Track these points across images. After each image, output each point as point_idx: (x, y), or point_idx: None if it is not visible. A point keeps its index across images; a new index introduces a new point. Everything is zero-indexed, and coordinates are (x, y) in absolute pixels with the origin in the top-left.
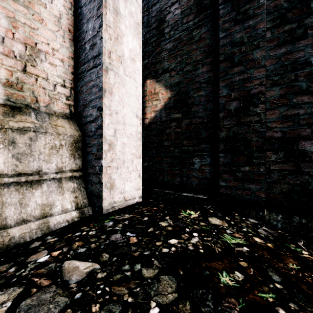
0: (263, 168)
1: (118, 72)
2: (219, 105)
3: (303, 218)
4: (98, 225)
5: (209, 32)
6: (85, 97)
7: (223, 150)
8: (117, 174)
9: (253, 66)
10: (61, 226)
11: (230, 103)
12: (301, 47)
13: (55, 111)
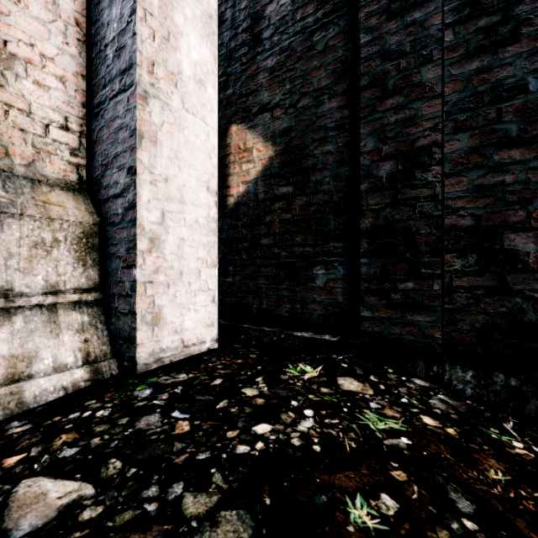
0: (440, 285)
1: (169, 103)
2: (359, 169)
3: (512, 377)
4: (119, 397)
5: (341, 35)
6: (106, 150)
7: (366, 252)
8: (167, 297)
9: (421, 95)
10: (50, 399)
11: (380, 165)
12: (507, 58)
13: (47, 175)
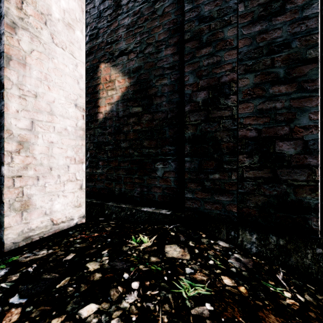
0: (236, 176)
1: (38, 36)
2: (184, 96)
3: (281, 239)
4: None
5: (173, 5)
6: None
7: (189, 153)
8: (36, 188)
9: (224, 47)
10: None
11: (197, 93)
12: (278, 24)
13: None
